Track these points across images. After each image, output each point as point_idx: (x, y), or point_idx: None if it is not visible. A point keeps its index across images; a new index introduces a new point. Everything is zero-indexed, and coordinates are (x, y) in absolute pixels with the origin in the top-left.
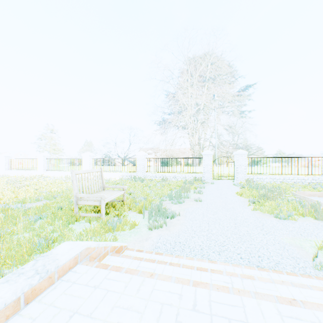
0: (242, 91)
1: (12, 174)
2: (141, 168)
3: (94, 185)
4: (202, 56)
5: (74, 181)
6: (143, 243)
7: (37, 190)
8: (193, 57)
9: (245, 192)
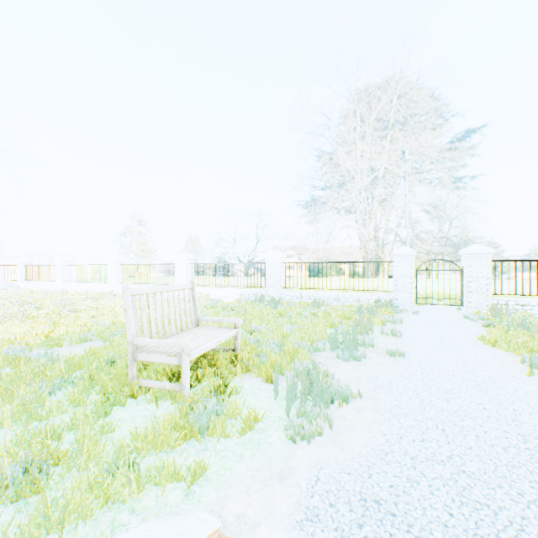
0: (462, 137)
1: (73, 289)
2: (274, 281)
3: (177, 318)
4: (384, 80)
5: (129, 310)
6: (270, 492)
7: (94, 318)
8: (367, 84)
9: (502, 337)
